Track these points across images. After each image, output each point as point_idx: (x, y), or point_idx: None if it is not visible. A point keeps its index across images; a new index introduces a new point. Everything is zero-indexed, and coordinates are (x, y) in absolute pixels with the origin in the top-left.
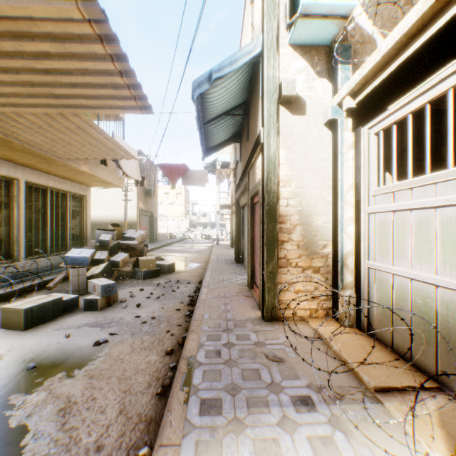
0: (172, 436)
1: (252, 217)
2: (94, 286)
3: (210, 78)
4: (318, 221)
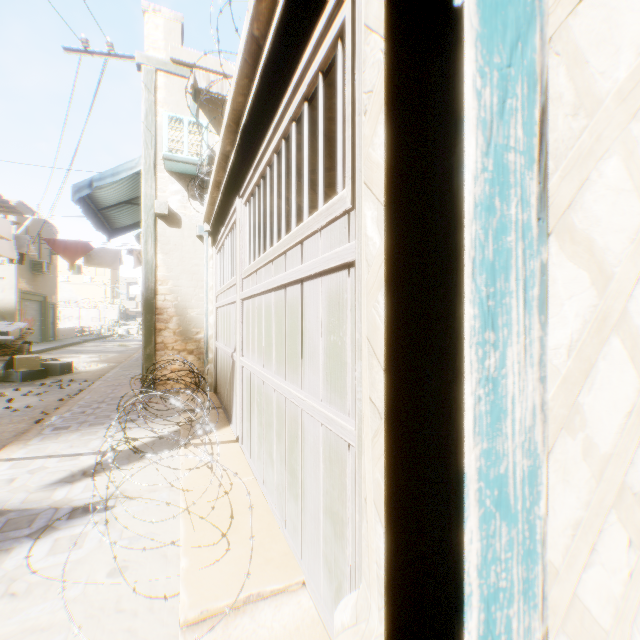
0: (28, 438)
1: None
2: None
3: (92, 184)
4: (193, 313)
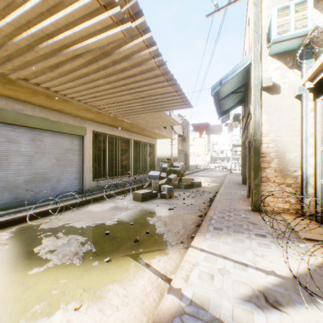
0: (203, 231)
1: (249, 154)
2: (164, 188)
3: (221, 82)
4: (289, 156)
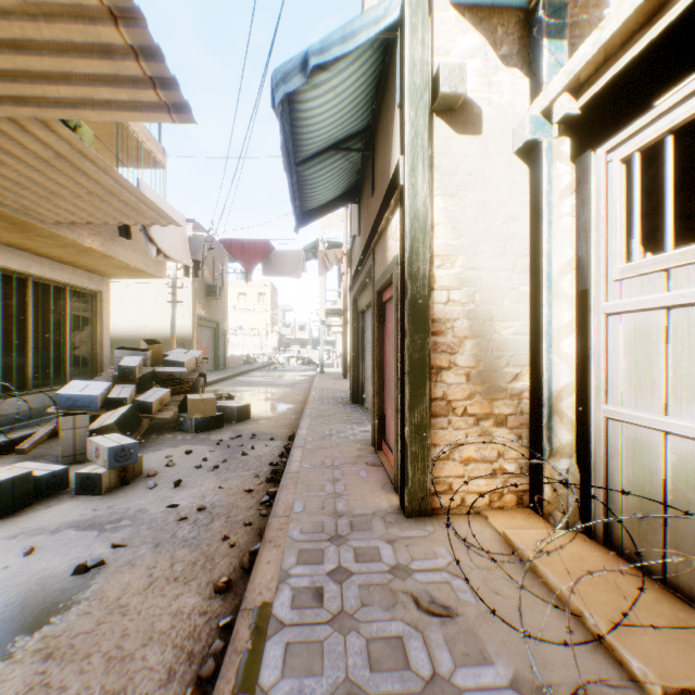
0: None
1: (380, 326)
2: (97, 448)
3: (305, 65)
4: (505, 330)
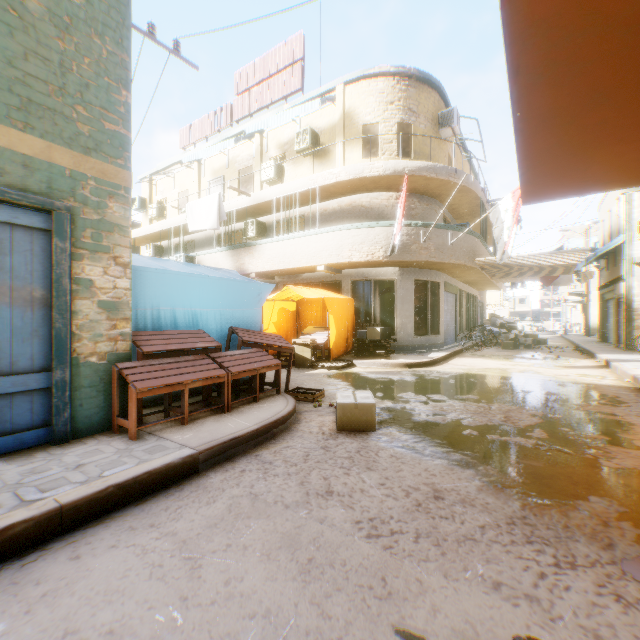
0: (597, 353)
1: (616, 309)
2: (524, 340)
3: (594, 254)
4: None
